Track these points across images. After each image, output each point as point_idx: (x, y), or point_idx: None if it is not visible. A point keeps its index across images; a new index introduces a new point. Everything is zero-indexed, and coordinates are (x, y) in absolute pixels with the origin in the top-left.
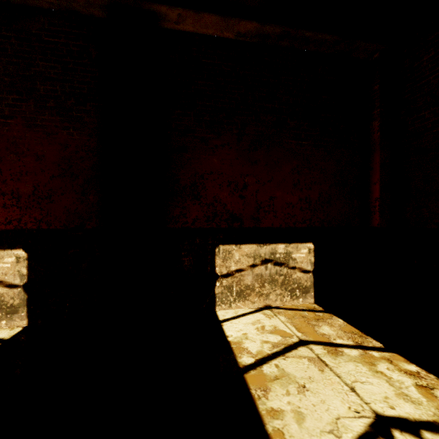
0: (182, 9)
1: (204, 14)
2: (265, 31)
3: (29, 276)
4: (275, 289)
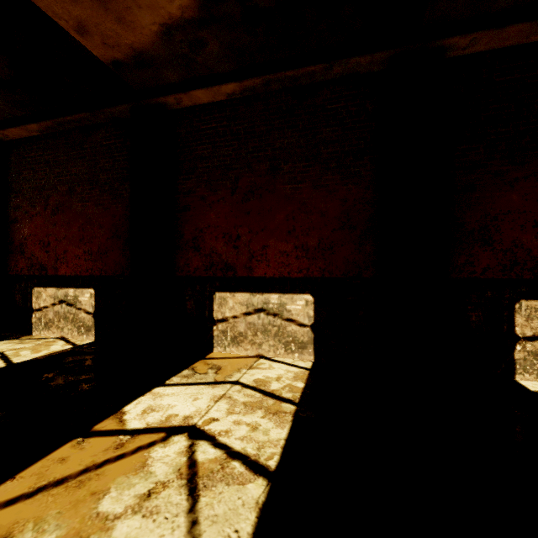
0: (479, 32)
1: (508, 27)
2: None
3: (315, 318)
4: None
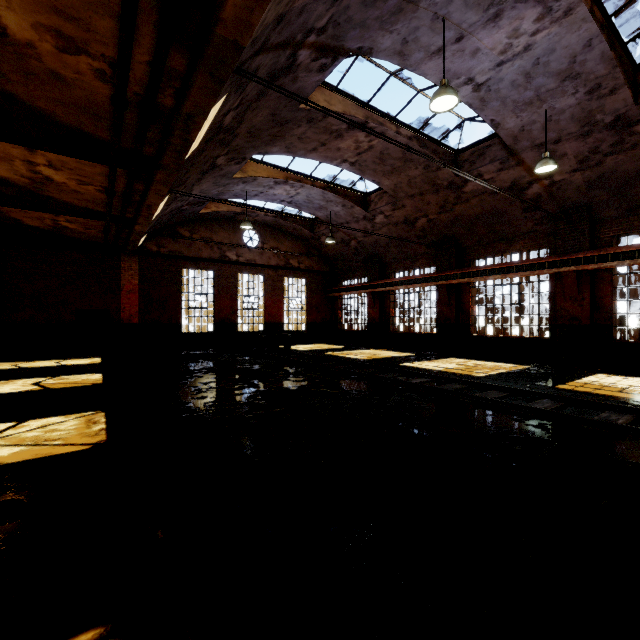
0: None
1: None
2: None
3: None
4: None
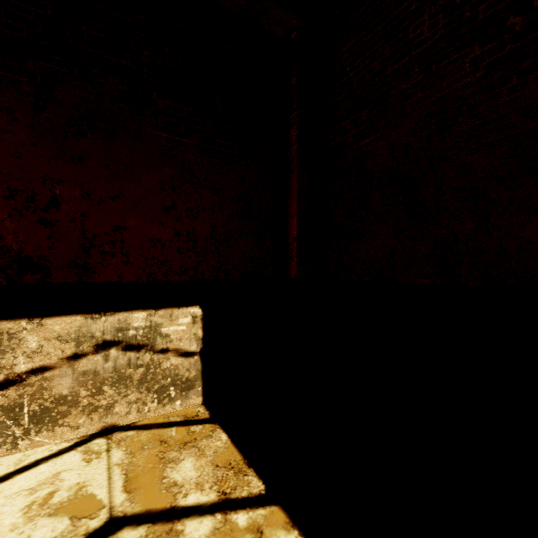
0: None
1: None
2: None
3: None
4: (126, 393)
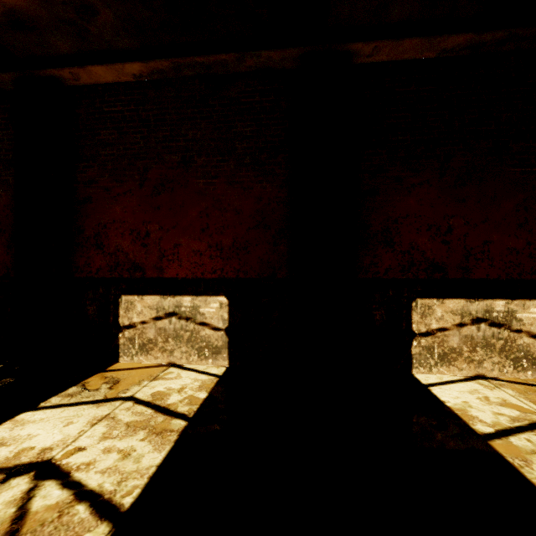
0: (379, 41)
1: (404, 40)
2: (481, 40)
3: (229, 321)
4: (491, 355)
